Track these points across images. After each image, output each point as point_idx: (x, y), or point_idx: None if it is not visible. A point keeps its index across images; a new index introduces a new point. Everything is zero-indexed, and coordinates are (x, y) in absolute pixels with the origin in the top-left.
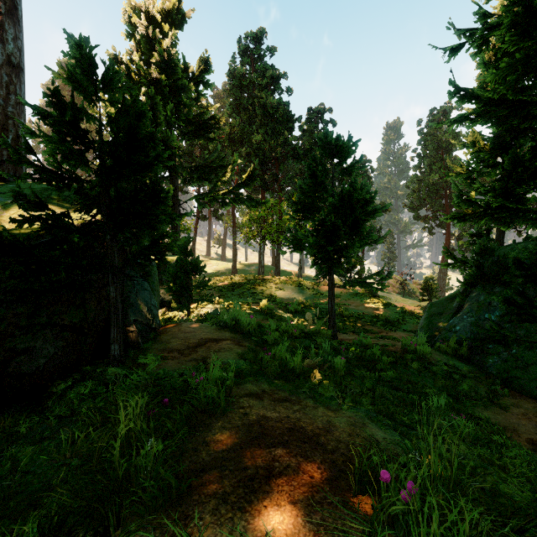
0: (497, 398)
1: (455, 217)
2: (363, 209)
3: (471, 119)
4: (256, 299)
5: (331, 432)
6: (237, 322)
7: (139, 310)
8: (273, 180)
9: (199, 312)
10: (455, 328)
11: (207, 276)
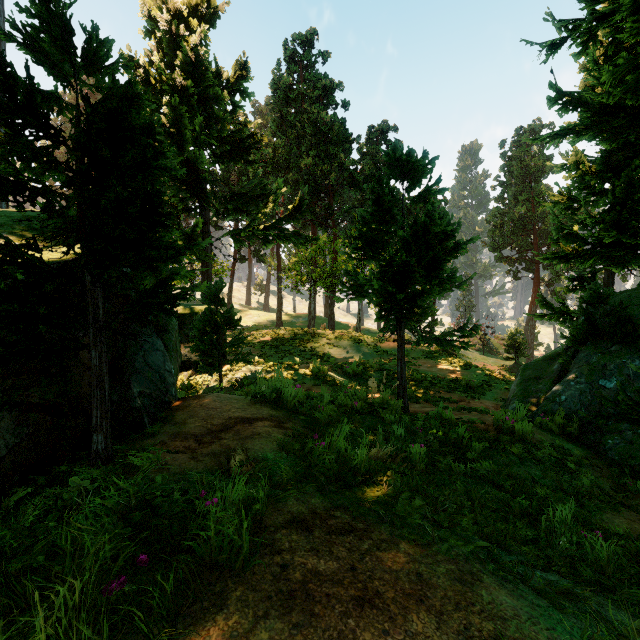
0: (627, 497)
1: (554, 257)
2: (443, 245)
3: (576, 133)
4: (305, 358)
5: (426, 602)
6: (278, 393)
7: (147, 379)
8: (326, 213)
9: (234, 375)
10: (559, 398)
11: (246, 329)
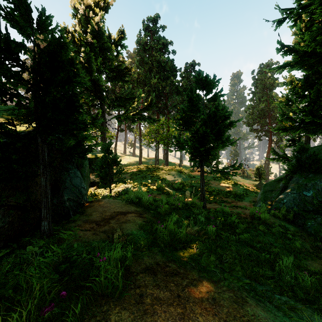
0: (319, 252)
1: (280, 129)
2: (223, 123)
3: (291, 66)
4: (153, 180)
5: (218, 315)
6: (139, 199)
7: (72, 191)
8: (164, 107)
9: (117, 189)
10: (283, 201)
11: (124, 166)
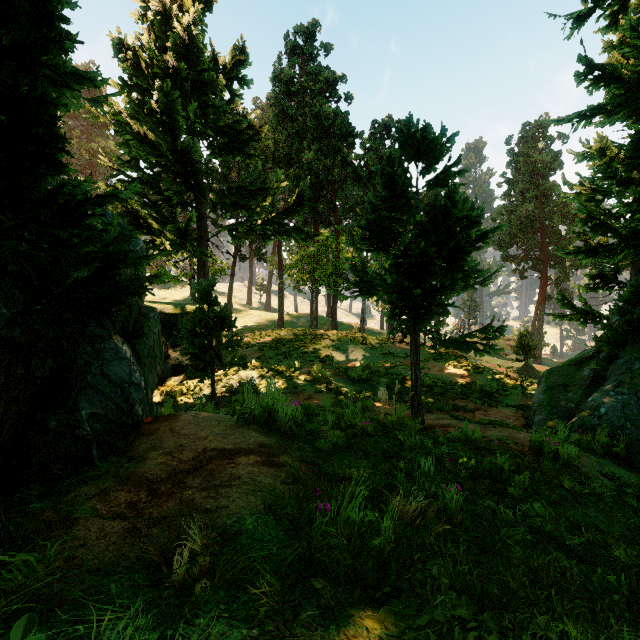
0: None
1: (580, 251)
2: (465, 234)
3: (608, 112)
4: (307, 360)
5: None
6: (271, 412)
7: (104, 396)
8: (328, 210)
9: (228, 381)
10: (598, 410)
11: (247, 330)
